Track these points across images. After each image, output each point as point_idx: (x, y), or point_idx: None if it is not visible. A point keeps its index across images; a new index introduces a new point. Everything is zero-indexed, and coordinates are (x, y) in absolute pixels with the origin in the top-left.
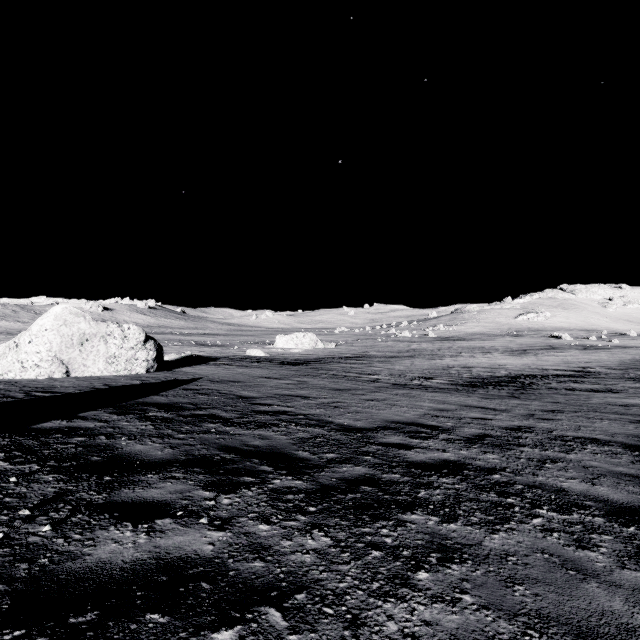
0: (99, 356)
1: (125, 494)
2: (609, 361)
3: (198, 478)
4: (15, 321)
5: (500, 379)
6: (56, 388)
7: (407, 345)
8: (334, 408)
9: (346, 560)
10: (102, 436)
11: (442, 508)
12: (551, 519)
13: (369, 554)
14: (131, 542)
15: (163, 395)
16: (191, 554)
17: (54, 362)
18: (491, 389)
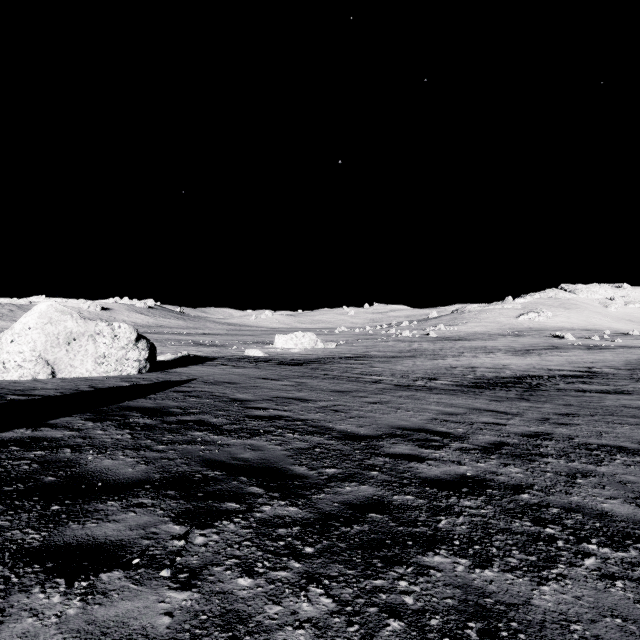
0: (87, 356)
1: (71, 531)
2: (615, 361)
3: (170, 505)
4: (12, 321)
5: (506, 380)
6: (36, 390)
7: (408, 345)
8: (335, 412)
9: (354, 639)
10: (67, 449)
11: (470, 545)
12: (606, 558)
13: (385, 626)
14: (56, 614)
15: (151, 398)
16: (137, 635)
17: (38, 362)
18: (498, 390)
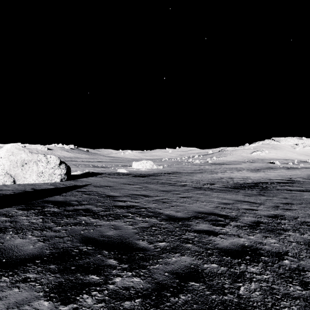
0: (33, 172)
1: None
2: (302, 175)
3: (48, 279)
4: None
5: (249, 184)
6: (1, 191)
7: (198, 167)
8: (163, 203)
9: None
10: None
11: None
12: None
13: None
14: None
15: (63, 195)
16: None
17: (6, 176)
18: (247, 190)
